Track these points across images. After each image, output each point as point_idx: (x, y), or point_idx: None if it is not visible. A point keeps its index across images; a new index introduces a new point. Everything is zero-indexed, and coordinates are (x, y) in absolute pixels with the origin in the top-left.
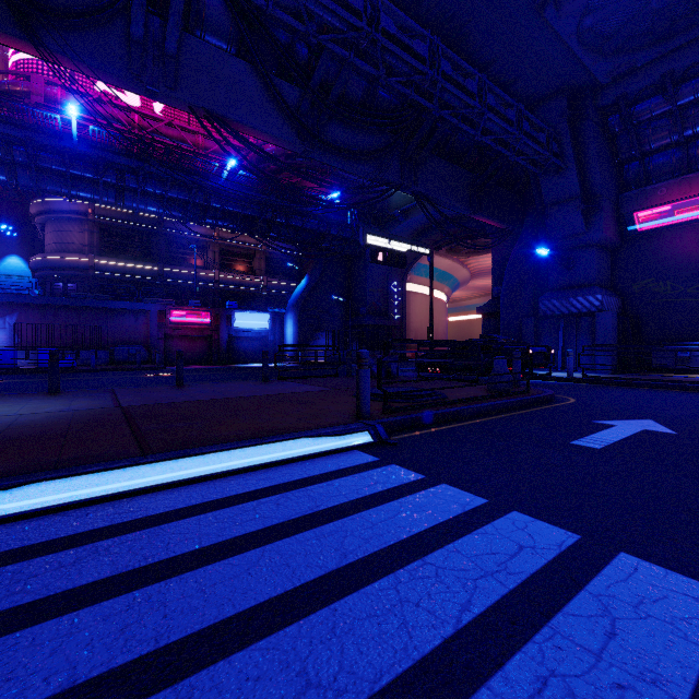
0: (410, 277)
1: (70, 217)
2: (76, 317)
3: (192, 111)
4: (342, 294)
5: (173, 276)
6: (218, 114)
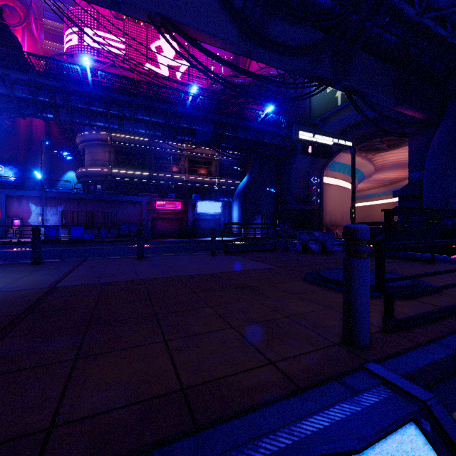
0: (326, 173)
1: (97, 143)
2: (98, 206)
3: (150, 19)
4: (273, 187)
5: (158, 179)
6: (172, 19)
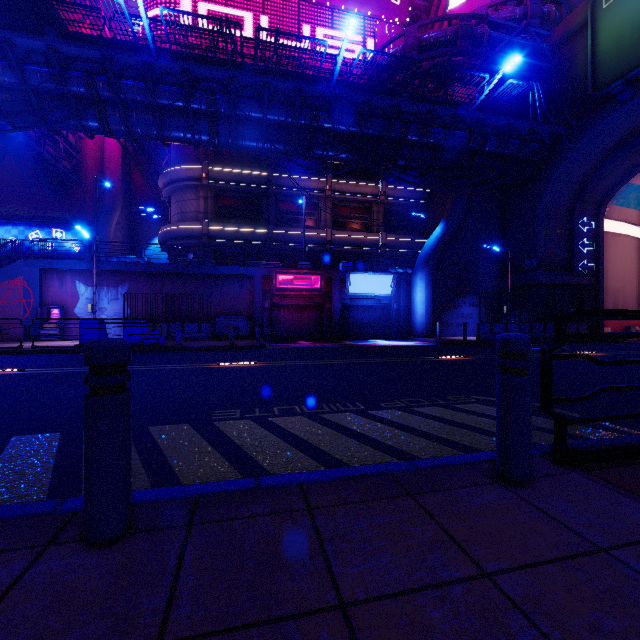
0: (607, 210)
1: (187, 185)
2: (182, 285)
3: None
4: (492, 243)
5: (282, 239)
6: None
